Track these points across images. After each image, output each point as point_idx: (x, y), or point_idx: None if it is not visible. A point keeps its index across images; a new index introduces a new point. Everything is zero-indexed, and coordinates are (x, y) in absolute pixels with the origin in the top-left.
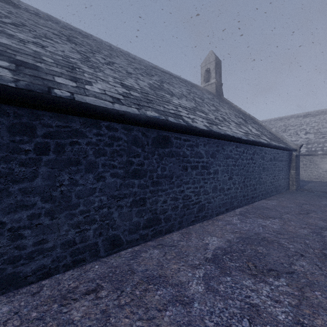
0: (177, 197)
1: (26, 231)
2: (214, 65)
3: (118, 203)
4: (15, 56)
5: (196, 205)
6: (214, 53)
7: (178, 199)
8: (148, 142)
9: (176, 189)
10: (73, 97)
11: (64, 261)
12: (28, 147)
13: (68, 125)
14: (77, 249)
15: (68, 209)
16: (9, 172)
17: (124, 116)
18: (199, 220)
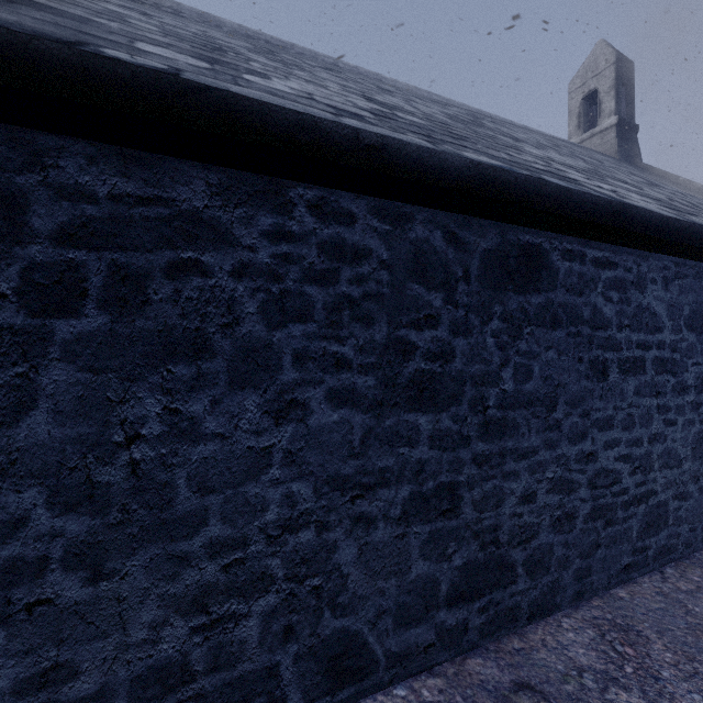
0: (570, 481)
1: None
2: (612, 78)
3: (357, 508)
4: None
5: (639, 508)
6: (610, 45)
7: (575, 484)
8: (469, 270)
9: (566, 450)
10: (177, 73)
11: None
12: None
13: (159, 196)
14: (196, 698)
15: (161, 538)
16: None
17: (380, 156)
18: (648, 565)
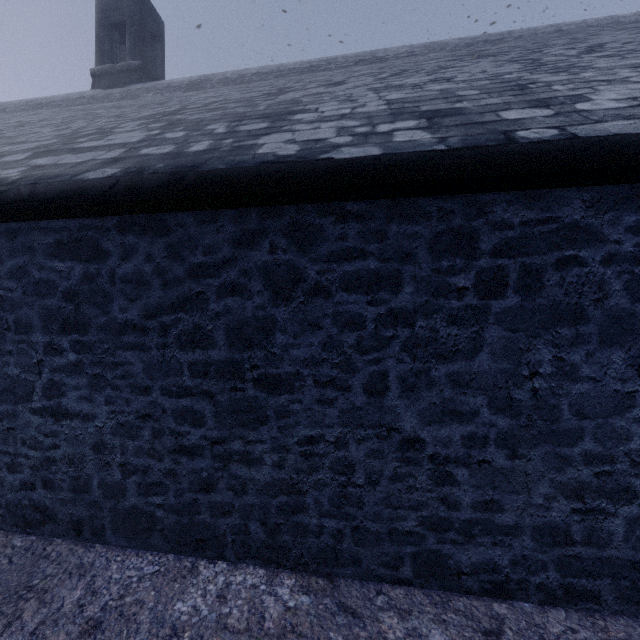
0: None
1: (460, 470)
2: None
3: None
4: (419, 109)
5: None
6: None
7: None
8: None
9: None
10: (570, 133)
11: (541, 575)
12: (462, 282)
13: (550, 217)
14: (575, 558)
15: (551, 441)
16: (431, 336)
17: None
18: None
